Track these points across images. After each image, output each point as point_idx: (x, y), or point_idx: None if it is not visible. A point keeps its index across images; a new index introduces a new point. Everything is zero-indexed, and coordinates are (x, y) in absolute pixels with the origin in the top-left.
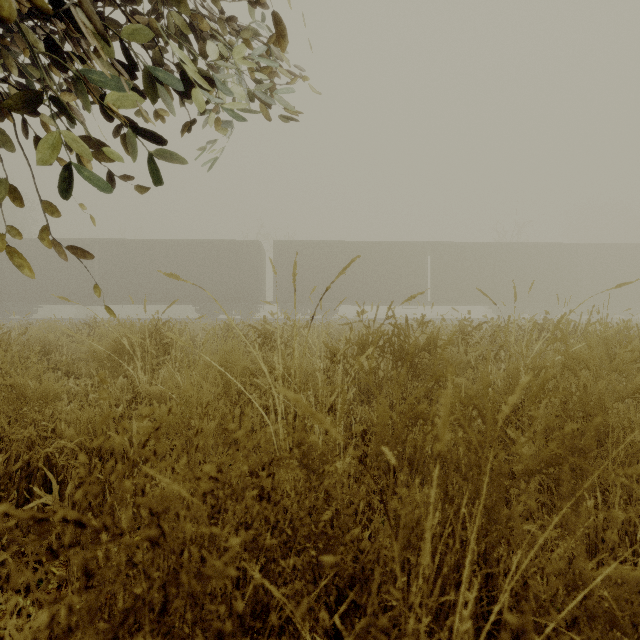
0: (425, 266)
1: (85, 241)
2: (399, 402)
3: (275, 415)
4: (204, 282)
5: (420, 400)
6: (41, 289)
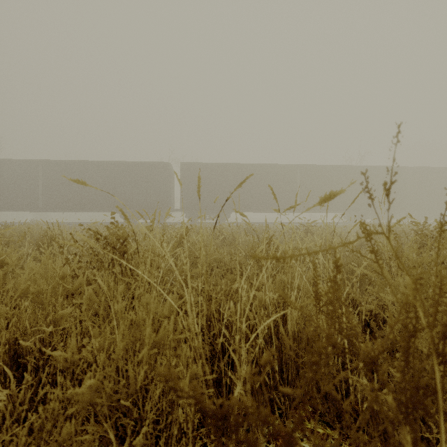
0: (295, 183)
1: (31, 161)
2: None
3: None
4: (126, 194)
5: None
6: None
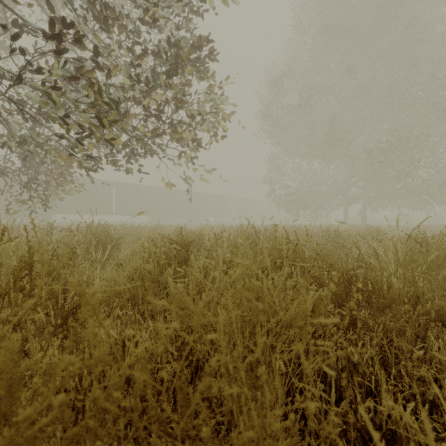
0: (111, 194)
1: None
2: None
3: None
4: None
5: None
6: None
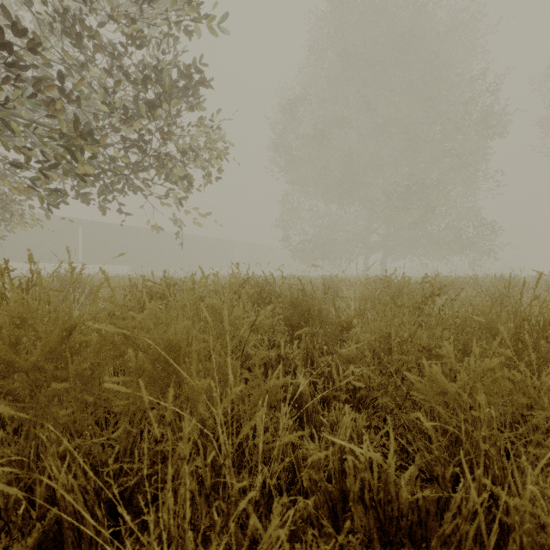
0: (77, 236)
1: None
2: None
3: None
4: None
5: None
6: None
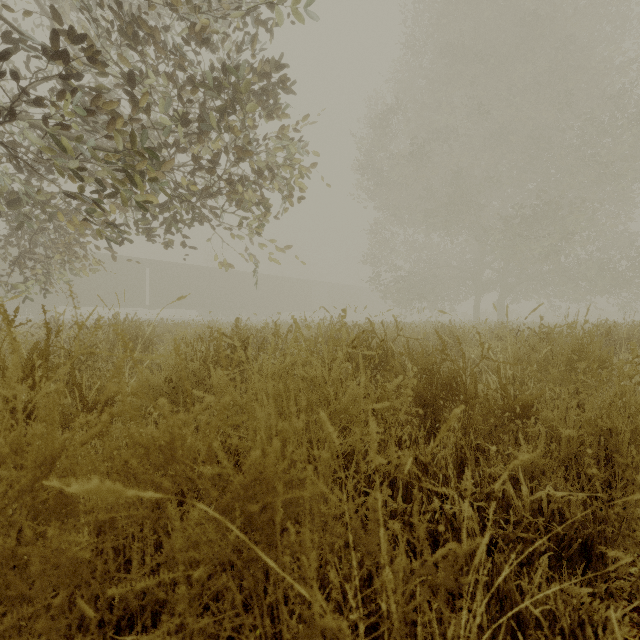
0: (144, 278)
1: None
2: None
3: None
4: None
5: None
6: None
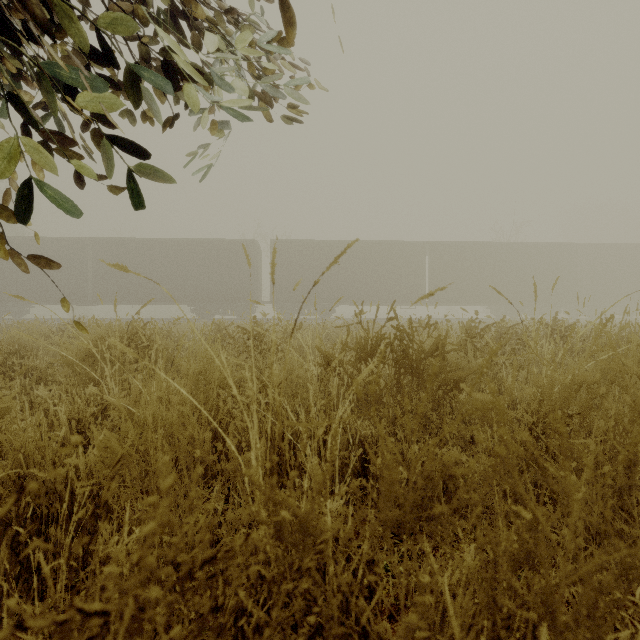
0: (423, 266)
1: (78, 240)
2: (402, 414)
3: (260, 432)
4: (199, 282)
5: (427, 413)
6: (33, 289)
